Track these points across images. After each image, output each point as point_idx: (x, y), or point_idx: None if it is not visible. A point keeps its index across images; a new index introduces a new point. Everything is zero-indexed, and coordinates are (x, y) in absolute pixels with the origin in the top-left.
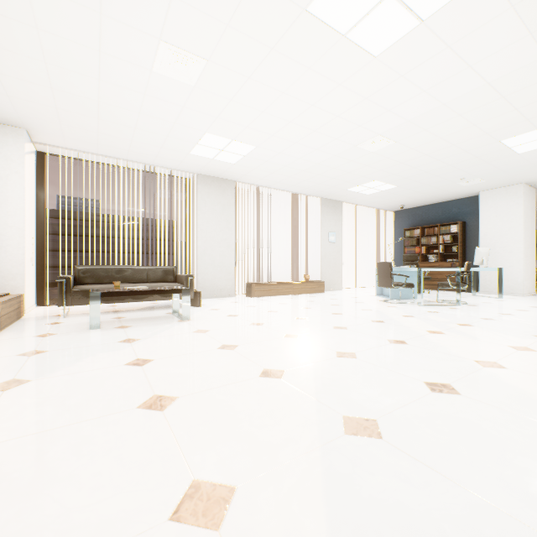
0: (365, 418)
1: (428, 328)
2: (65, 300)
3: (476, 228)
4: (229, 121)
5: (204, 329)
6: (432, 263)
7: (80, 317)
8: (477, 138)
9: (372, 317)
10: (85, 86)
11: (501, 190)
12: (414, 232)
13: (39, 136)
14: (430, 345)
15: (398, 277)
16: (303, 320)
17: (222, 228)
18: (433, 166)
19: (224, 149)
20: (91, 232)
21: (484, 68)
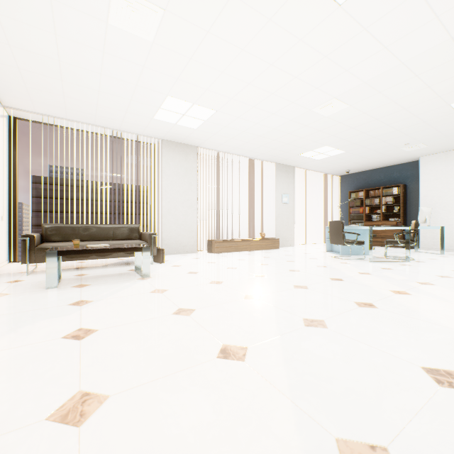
0: (369, 444)
1: (390, 287)
2: (28, 258)
3: (416, 190)
4: (189, 83)
5: (162, 288)
6: (375, 221)
7: (43, 274)
8: (429, 101)
9: (330, 274)
10: (42, 43)
11: (440, 155)
12: (358, 194)
13: (8, 100)
14: (403, 309)
15: (348, 234)
16: (262, 277)
17: (185, 190)
18: (381, 131)
19: (186, 114)
20: (76, 196)
21: (451, 19)
